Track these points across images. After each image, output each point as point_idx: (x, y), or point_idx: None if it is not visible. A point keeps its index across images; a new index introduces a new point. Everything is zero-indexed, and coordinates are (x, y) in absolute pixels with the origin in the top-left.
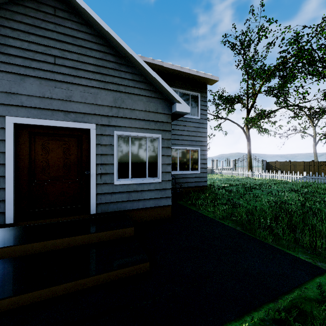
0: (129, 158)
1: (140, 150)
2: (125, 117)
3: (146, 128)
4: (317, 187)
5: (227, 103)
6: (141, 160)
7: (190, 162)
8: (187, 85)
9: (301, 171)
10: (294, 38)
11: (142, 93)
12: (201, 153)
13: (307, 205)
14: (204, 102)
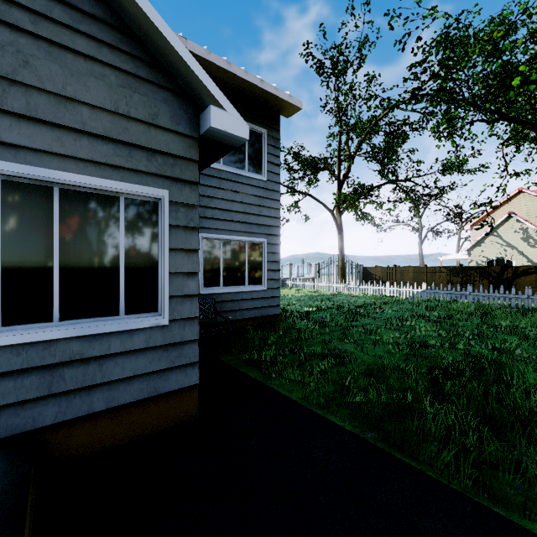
0: (54, 254)
1: (99, 230)
2: (33, 119)
3: (120, 166)
4: (447, 307)
5: (308, 168)
6: (101, 261)
7: (248, 267)
8: (240, 107)
9: (410, 282)
10: (441, 37)
11: (103, 58)
12: (269, 249)
13: (460, 346)
14: (274, 148)
